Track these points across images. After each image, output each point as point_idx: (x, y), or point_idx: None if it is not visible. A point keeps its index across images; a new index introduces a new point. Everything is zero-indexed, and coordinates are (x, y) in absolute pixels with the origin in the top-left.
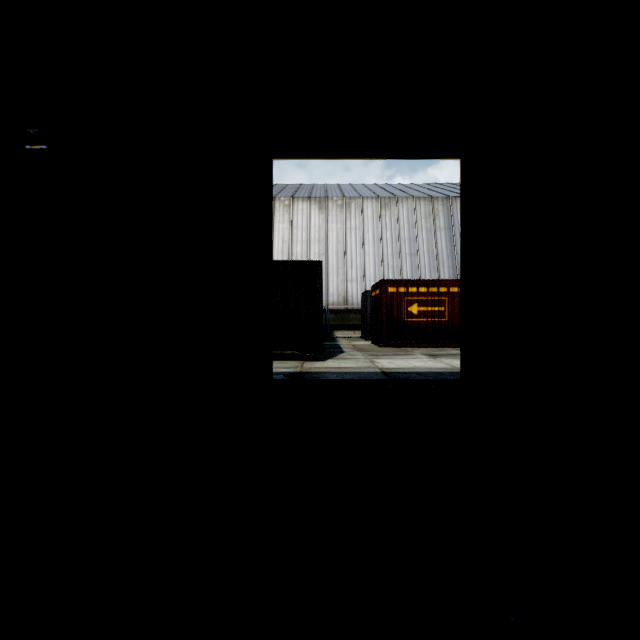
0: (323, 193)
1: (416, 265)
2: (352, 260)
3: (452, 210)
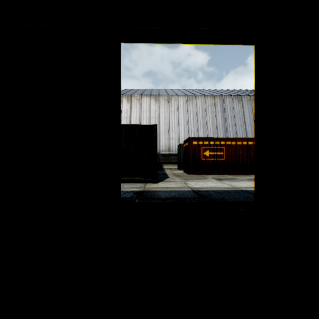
0: (157, 93)
1: (206, 130)
2: (172, 128)
3: (224, 102)
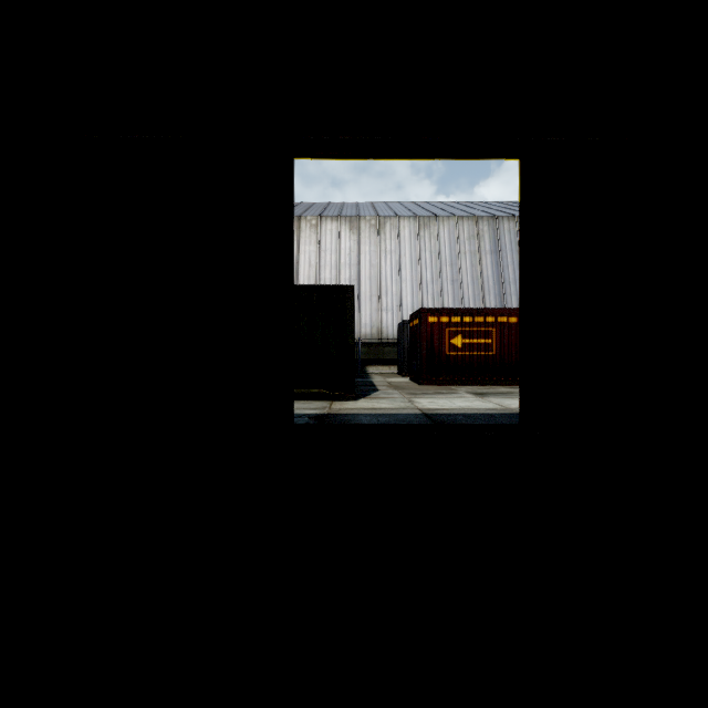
0: (355, 212)
1: (459, 292)
2: (387, 287)
3: (499, 231)
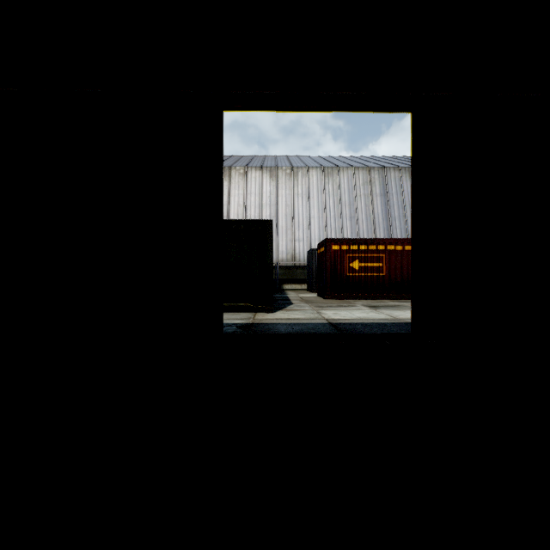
0: (274, 163)
1: (355, 226)
2: (299, 222)
3: (387, 178)
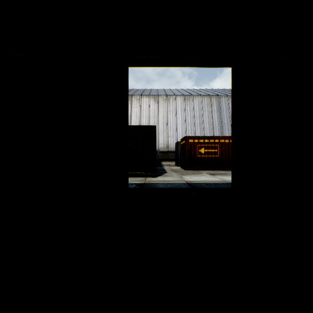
0: (156, 93)
1: (202, 129)
2: (170, 126)
3: (220, 102)
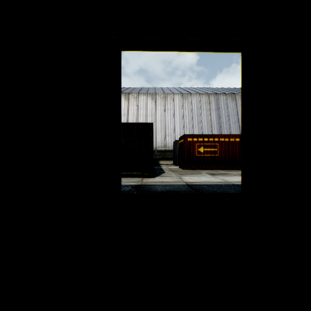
0: (154, 91)
1: (200, 127)
2: (168, 125)
3: (218, 100)
